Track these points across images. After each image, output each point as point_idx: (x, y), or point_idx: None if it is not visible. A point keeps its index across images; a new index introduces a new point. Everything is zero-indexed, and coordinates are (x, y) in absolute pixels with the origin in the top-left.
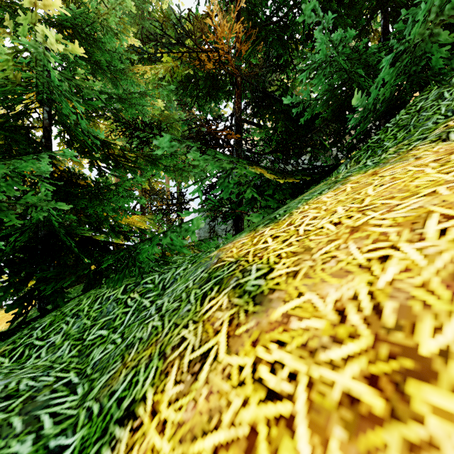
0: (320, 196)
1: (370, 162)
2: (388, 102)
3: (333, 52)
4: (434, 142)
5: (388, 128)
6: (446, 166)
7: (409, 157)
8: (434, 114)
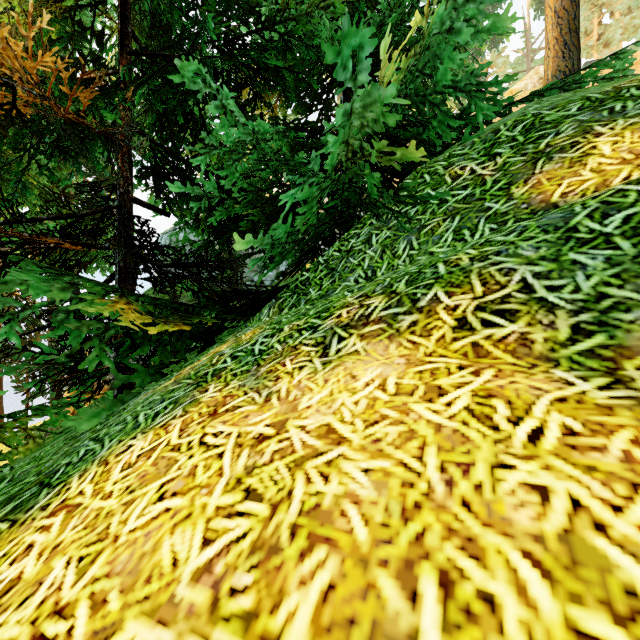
0: (141, 434)
1: (259, 344)
2: (315, 231)
3: (250, 136)
4: (317, 347)
5: (319, 265)
6: (233, 495)
7: (270, 383)
8: (358, 266)
